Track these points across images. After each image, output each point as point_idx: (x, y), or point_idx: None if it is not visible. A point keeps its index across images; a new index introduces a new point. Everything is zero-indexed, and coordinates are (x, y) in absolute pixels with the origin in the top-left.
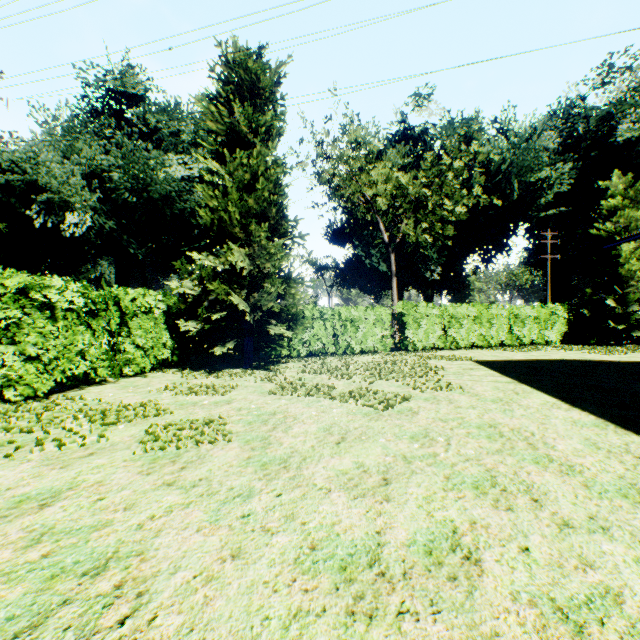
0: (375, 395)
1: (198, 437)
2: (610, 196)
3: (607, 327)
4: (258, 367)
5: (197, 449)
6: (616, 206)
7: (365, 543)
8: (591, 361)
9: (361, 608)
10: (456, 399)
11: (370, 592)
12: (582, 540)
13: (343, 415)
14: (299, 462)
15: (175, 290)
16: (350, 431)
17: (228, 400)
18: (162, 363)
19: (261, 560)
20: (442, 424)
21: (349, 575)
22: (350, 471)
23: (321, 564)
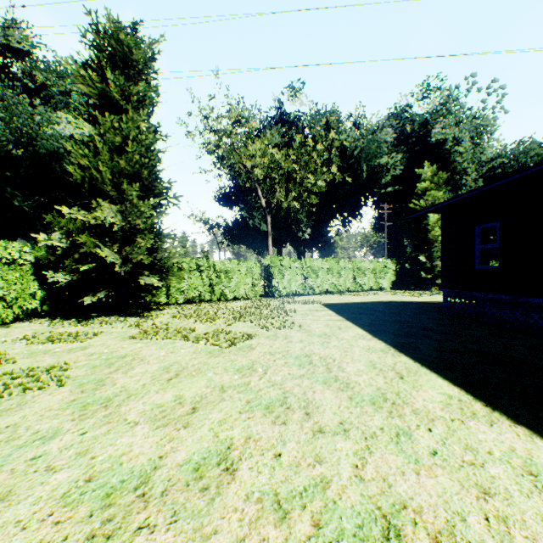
0: (227, 335)
1: (31, 384)
2: (423, 180)
3: (421, 277)
4: (134, 314)
5: (22, 396)
6: (426, 188)
7: (143, 468)
8: (404, 302)
9: (104, 530)
10: (292, 335)
11: (122, 514)
12: (325, 442)
13: (189, 354)
14: (122, 400)
15: (42, 242)
16: (187, 368)
17: (85, 346)
18: (34, 313)
19: (27, 500)
20: (269, 357)
21: (110, 501)
22: (167, 404)
23: (88, 494)
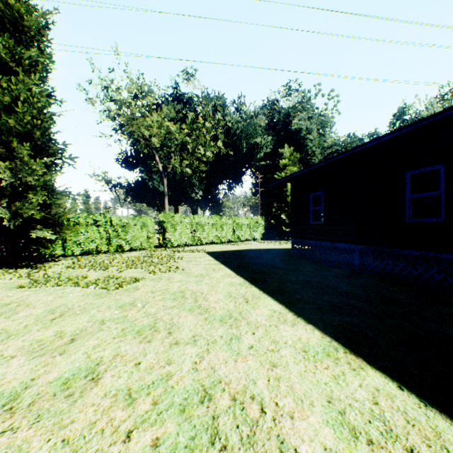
0: (117, 280)
1: None
2: (284, 158)
3: (283, 230)
4: (26, 266)
5: None
6: (286, 164)
7: (14, 390)
8: (268, 249)
9: None
10: (174, 277)
11: None
12: (178, 350)
13: (77, 297)
14: (1, 340)
15: None
16: (73, 309)
17: None
18: None
19: None
20: (150, 294)
21: None
22: (47, 339)
23: None
